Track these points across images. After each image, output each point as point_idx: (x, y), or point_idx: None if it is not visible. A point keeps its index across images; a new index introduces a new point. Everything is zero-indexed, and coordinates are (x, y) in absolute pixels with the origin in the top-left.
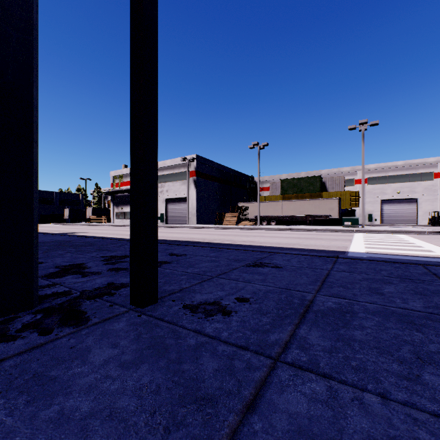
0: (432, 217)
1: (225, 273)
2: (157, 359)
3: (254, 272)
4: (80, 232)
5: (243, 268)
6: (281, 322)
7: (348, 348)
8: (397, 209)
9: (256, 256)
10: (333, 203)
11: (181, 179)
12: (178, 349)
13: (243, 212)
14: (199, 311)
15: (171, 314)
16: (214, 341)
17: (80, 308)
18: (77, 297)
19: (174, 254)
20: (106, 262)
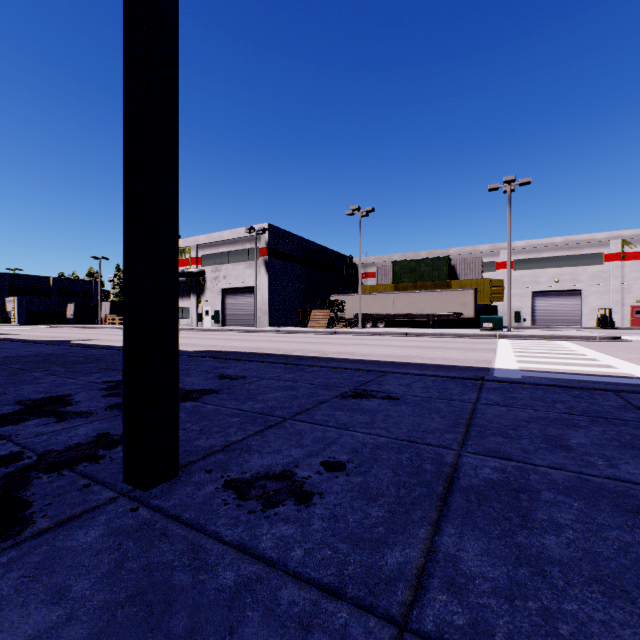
0: (601, 316)
1: (307, 412)
2: (141, 636)
3: (353, 408)
4: (88, 338)
5: (335, 401)
6: (406, 518)
7: (542, 583)
8: (554, 305)
9: (357, 379)
10: (466, 295)
11: (246, 259)
12: (194, 602)
13: (337, 309)
14: (252, 494)
15: (198, 504)
16: (275, 574)
17: (24, 493)
18: (28, 467)
19: (227, 375)
20: (110, 392)
